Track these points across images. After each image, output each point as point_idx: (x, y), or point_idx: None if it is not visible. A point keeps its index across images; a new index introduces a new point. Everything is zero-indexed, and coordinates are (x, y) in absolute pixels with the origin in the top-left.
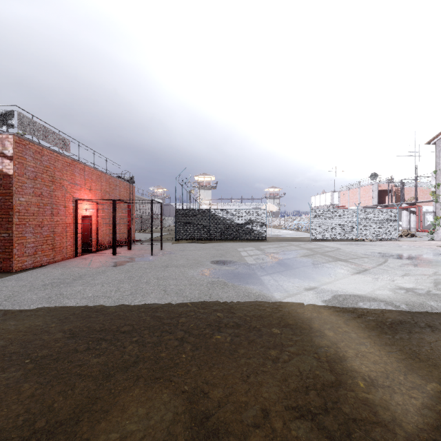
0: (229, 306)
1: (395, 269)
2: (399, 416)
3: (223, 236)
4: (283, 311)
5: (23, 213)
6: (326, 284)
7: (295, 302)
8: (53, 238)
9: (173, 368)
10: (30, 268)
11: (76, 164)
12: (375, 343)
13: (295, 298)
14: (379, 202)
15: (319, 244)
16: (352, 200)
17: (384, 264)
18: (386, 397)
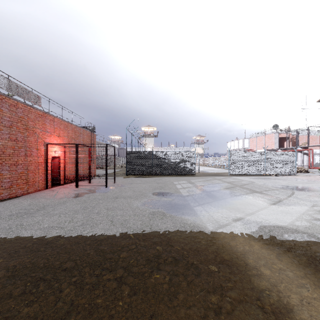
0: (168, 238)
1: (303, 200)
2: None
3: (162, 172)
4: (217, 244)
5: (0, 155)
6: (250, 214)
7: (226, 233)
8: (27, 174)
9: None
10: (6, 199)
11: (47, 116)
12: (315, 285)
13: (226, 230)
14: (279, 146)
15: (236, 178)
16: (259, 145)
17: (293, 196)
18: None
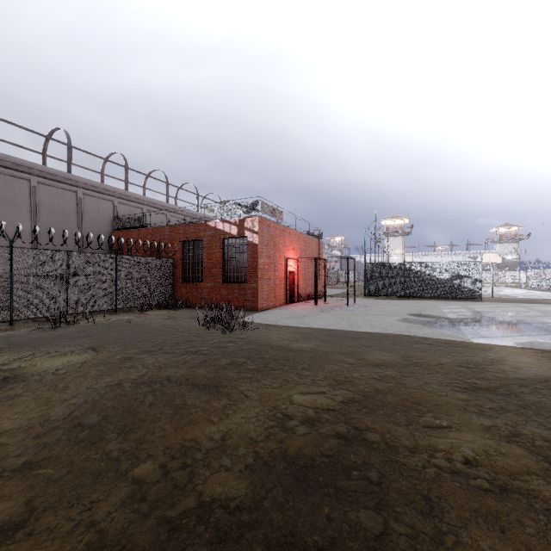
0: (425, 337)
1: None
2: (520, 374)
3: (421, 293)
4: (470, 343)
5: (262, 270)
6: (530, 335)
7: (485, 340)
8: (275, 289)
9: (391, 350)
10: (265, 309)
11: (286, 229)
12: (539, 361)
13: (487, 339)
14: None
15: None
16: None
17: None
18: (519, 371)
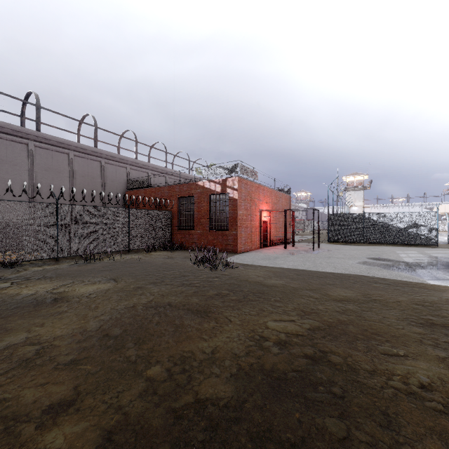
0: (383, 277)
1: None
2: None
3: (379, 240)
4: (426, 284)
5: (241, 220)
6: None
7: (440, 282)
8: (251, 235)
9: (352, 288)
10: (243, 252)
11: (260, 187)
12: None
13: (442, 281)
14: None
15: None
16: None
17: None
18: None
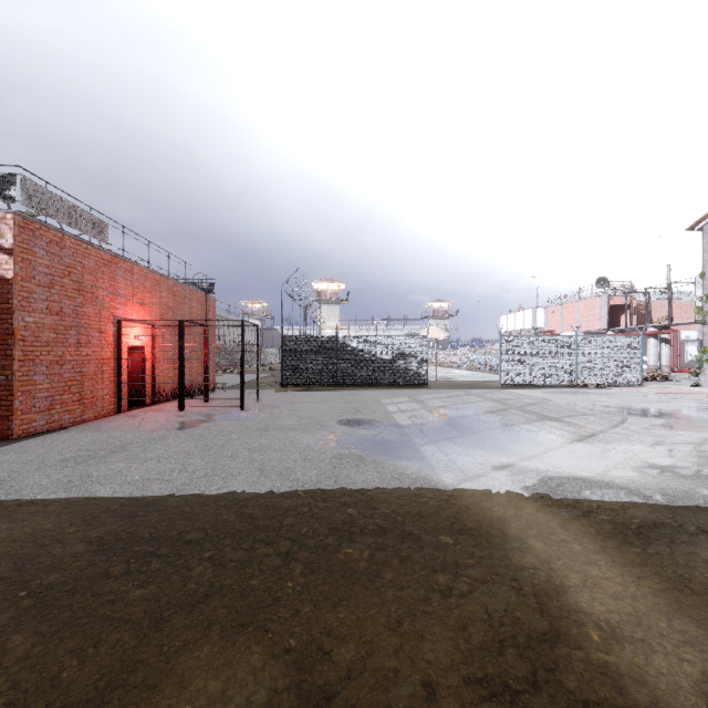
0: (368, 496)
1: (640, 433)
2: (663, 696)
3: (358, 380)
4: (458, 506)
5: (31, 343)
6: (527, 459)
7: (477, 489)
8: (80, 383)
9: (271, 606)
10: (42, 432)
11: (119, 262)
12: (614, 562)
13: (478, 483)
14: (610, 325)
15: (514, 392)
16: (567, 322)
17: (621, 426)
18: (638, 660)
